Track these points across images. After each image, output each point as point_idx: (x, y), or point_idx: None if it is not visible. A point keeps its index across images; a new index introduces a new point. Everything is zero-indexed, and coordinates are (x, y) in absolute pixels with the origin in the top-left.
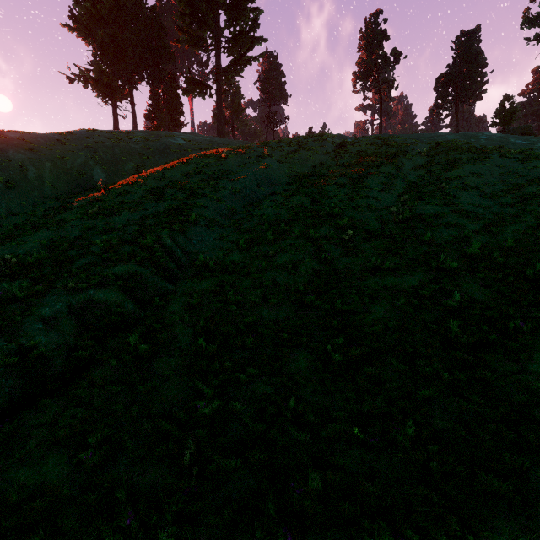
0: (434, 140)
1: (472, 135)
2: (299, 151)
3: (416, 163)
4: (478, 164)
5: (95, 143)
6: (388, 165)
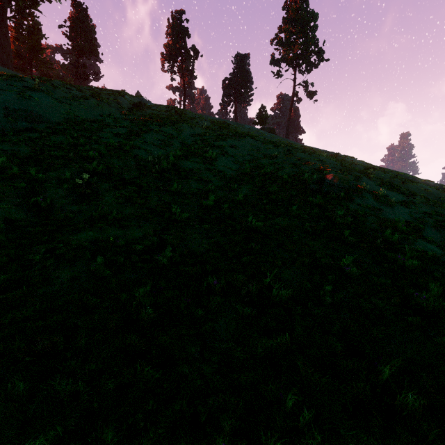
0: (216, 121)
1: (241, 124)
2: (89, 98)
3: (197, 132)
4: (237, 140)
5: None
6: (171, 127)
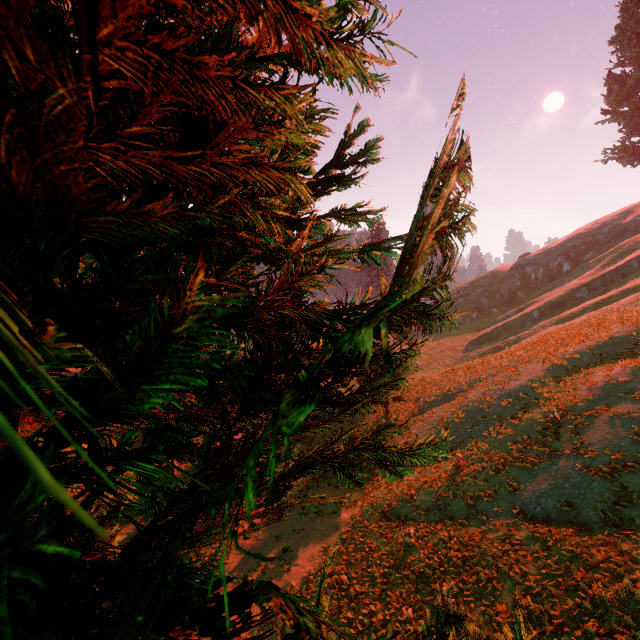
0: None
1: None
2: None
3: None
4: None
5: (569, 247)
6: None
